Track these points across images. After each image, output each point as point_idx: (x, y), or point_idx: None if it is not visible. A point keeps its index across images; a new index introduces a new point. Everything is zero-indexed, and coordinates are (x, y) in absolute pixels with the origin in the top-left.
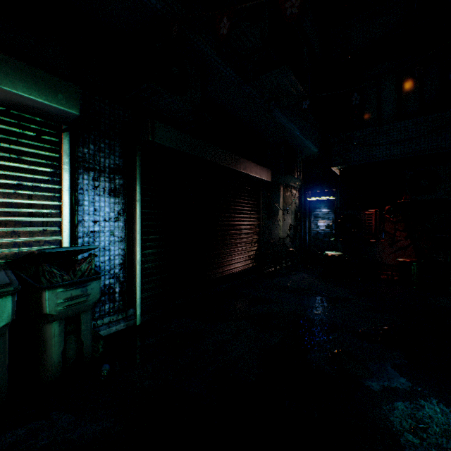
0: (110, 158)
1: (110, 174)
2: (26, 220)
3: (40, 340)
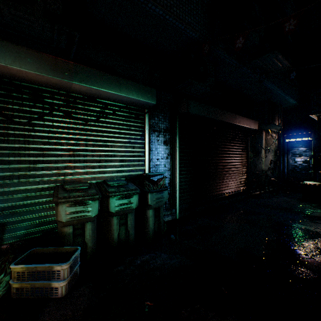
0: (164, 123)
1: (164, 132)
2: (132, 159)
3: (145, 217)
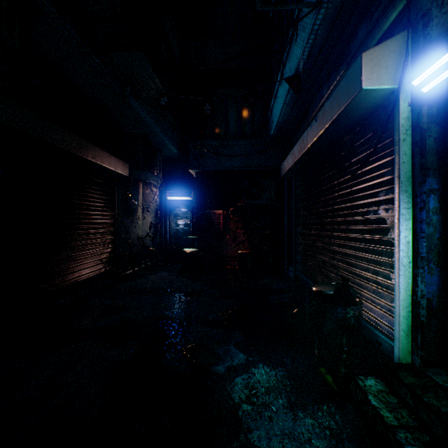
0: None
1: None
2: None
3: None
